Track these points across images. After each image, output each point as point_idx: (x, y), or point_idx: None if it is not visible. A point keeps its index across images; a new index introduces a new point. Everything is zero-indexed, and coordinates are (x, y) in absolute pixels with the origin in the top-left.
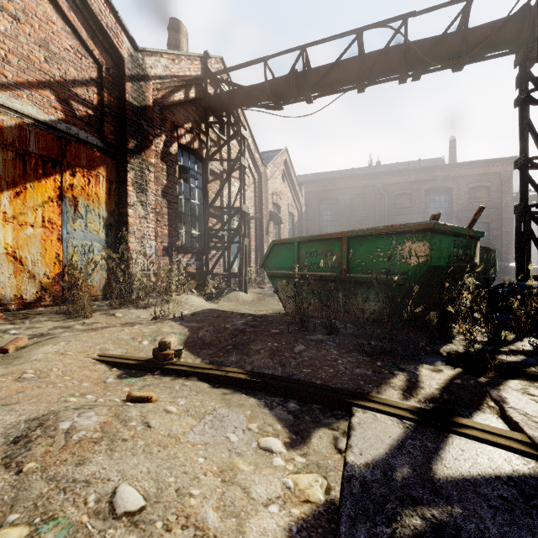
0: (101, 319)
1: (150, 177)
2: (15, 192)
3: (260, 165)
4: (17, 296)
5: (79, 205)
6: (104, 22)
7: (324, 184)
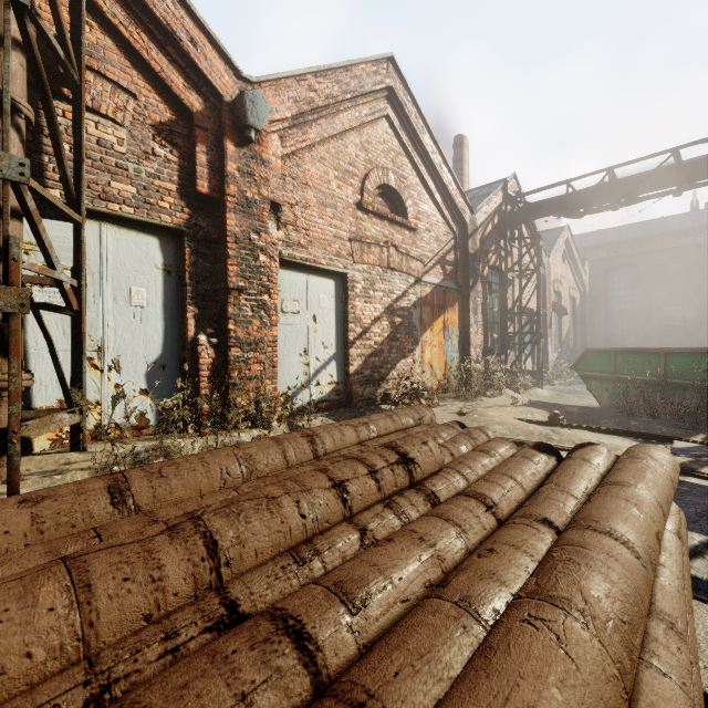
0: (479, 403)
1: (479, 302)
2: (430, 329)
3: (543, 257)
4: (431, 387)
5: (449, 330)
6: (460, 207)
7: (615, 249)
